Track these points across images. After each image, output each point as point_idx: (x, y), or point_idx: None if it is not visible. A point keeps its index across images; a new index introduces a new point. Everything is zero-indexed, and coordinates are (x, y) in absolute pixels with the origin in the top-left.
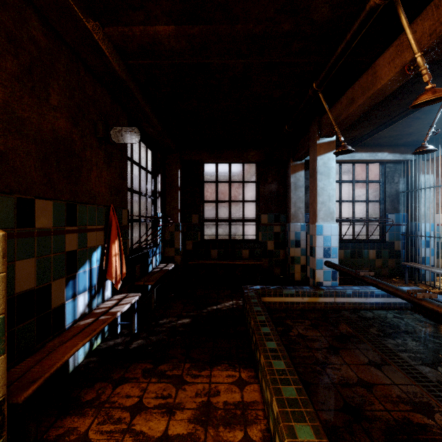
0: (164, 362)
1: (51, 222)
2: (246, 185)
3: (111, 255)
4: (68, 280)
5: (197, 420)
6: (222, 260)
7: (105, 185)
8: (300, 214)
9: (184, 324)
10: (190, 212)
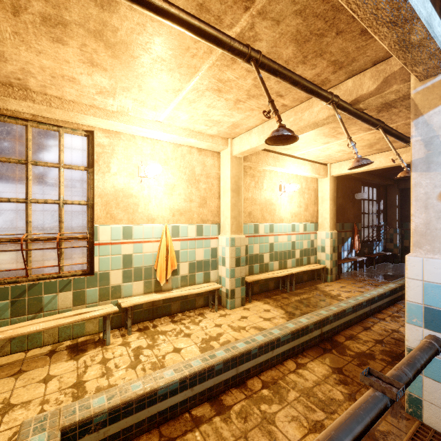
0: (374, 278)
1: (338, 229)
2: None
3: (354, 240)
4: (342, 245)
5: (381, 285)
6: None
7: (352, 215)
8: None
9: (388, 274)
10: (407, 221)
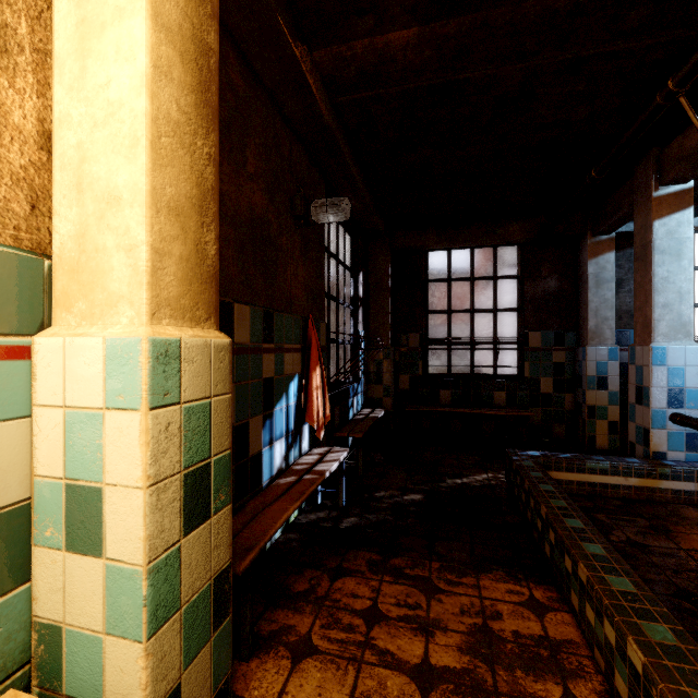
0: (397, 554)
1: (249, 335)
2: (484, 287)
3: (311, 388)
4: (265, 418)
5: (472, 651)
6: (459, 407)
7: (301, 286)
8: (607, 330)
9: (415, 502)
10: (405, 329)
